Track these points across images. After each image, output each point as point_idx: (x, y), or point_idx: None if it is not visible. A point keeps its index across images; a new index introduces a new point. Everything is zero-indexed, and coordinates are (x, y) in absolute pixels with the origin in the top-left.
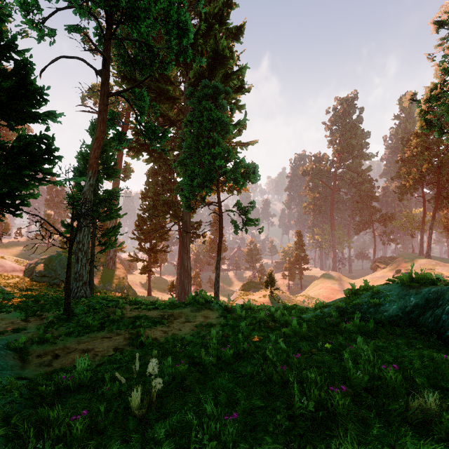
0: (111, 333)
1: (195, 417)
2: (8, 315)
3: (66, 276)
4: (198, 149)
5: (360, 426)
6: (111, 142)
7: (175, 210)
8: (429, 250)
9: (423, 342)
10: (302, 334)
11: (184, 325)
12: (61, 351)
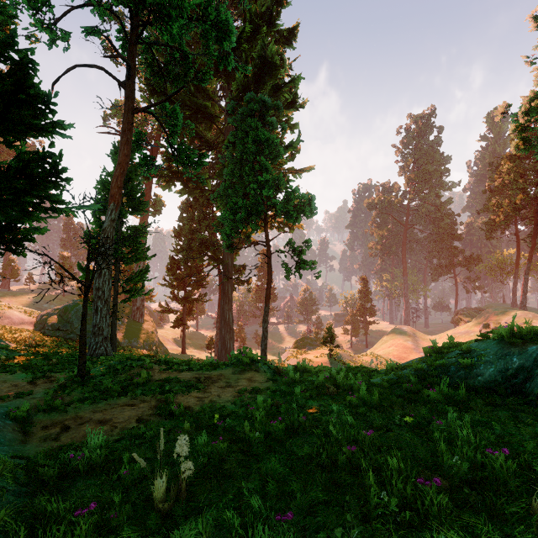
0: (135, 400)
1: (236, 513)
2: (12, 376)
3: (81, 330)
4: (241, 176)
5: (465, 537)
6: (137, 168)
7: (214, 251)
8: (524, 299)
9: (533, 416)
10: (372, 404)
11: (224, 390)
12: (72, 422)
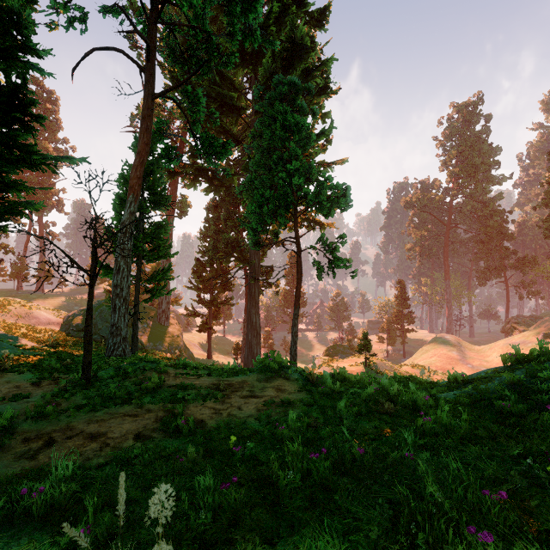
0: (140, 409)
1: None
2: (19, 376)
3: (86, 325)
4: (269, 167)
5: None
6: (159, 160)
7: (240, 251)
8: None
9: None
10: (462, 433)
11: (246, 401)
12: (59, 434)
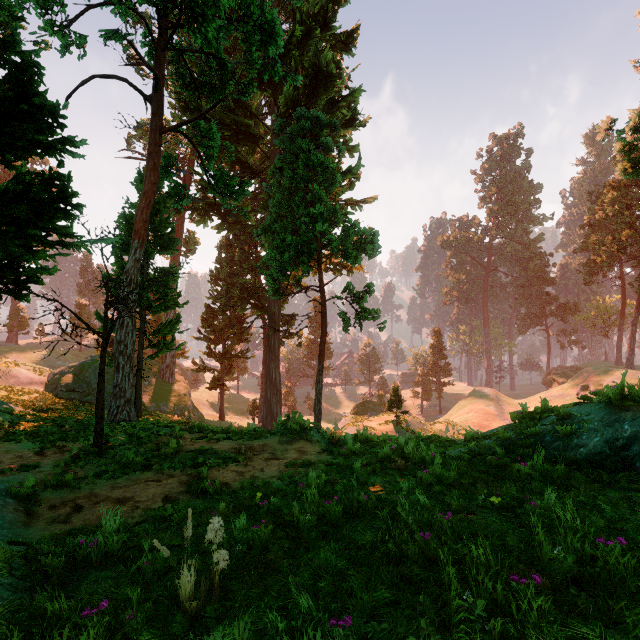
0: (161, 474)
1: (281, 615)
2: (17, 446)
3: (98, 390)
4: (290, 208)
5: None
6: (166, 199)
7: (257, 297)
8: (631, 356)
9: None
10: (449, 481)
11: (268, 463)
12: (85, 501)
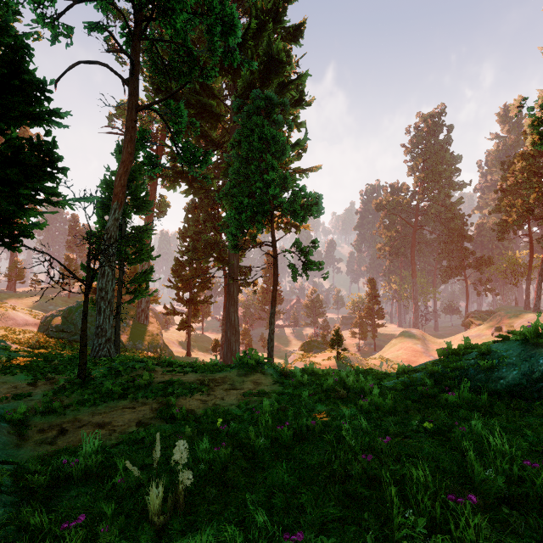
0: (136, 402)
1: (239, 529)
2: (12, 377)
3: (82, 330)
4: (247, 175)
5: None
6: (141, 167)
7: (219, 252)
8: (538, 302)
9: None
10: (386, 409)
11: (228, 393)
12: (70, 425)
